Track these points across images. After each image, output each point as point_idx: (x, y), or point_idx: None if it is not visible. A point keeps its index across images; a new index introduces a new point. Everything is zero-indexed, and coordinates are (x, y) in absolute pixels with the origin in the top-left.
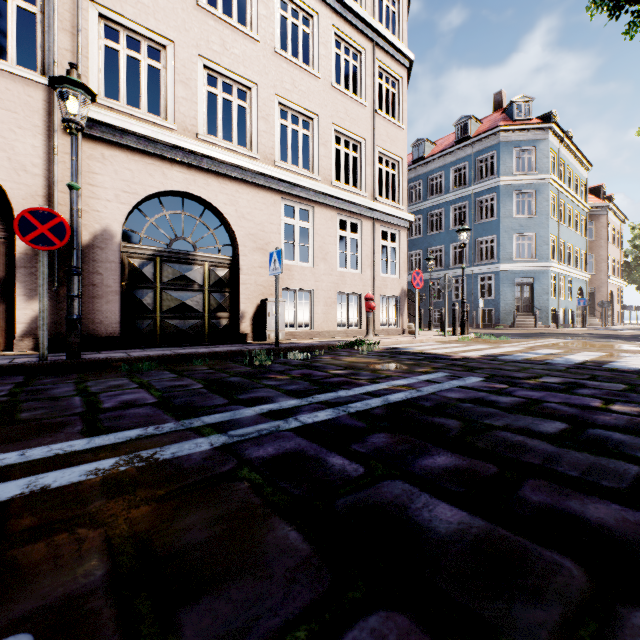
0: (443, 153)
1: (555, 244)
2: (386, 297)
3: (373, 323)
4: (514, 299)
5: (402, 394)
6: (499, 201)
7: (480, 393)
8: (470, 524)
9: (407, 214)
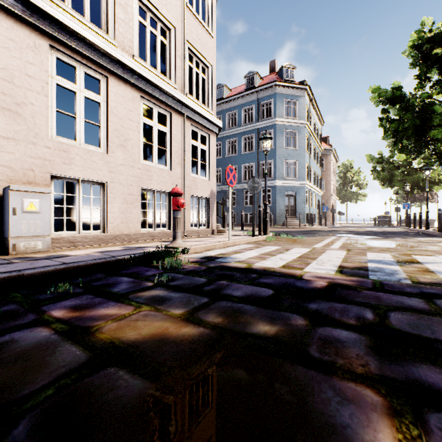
0: (237, 96)
1: (308, 169)
2: (196, 198)
3: (183, 224)
4: (284, 206)
5: None
6: (275, 135)
7: None
8: None
9: (216, 119)
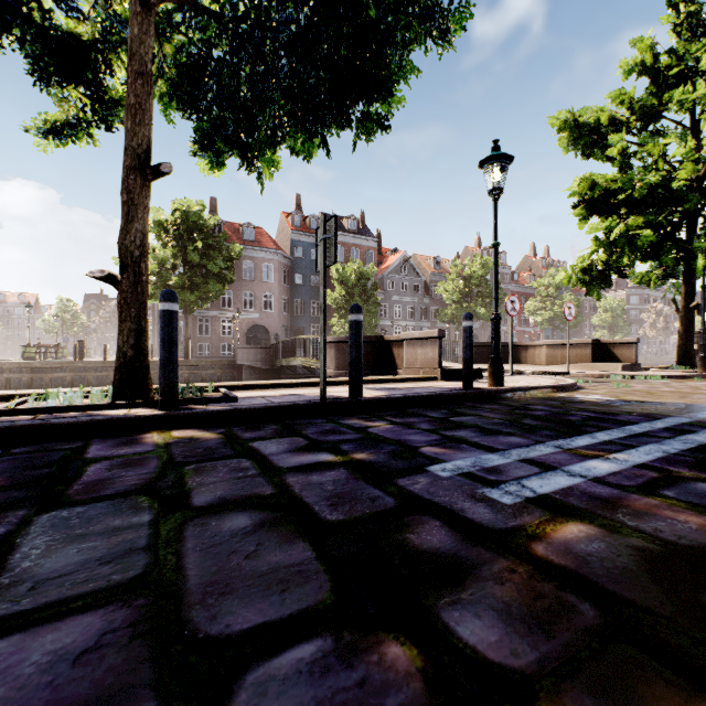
0: None
1: None
2: None
3: None
4: None
5: (579, 442)
6: None
7: (478, 439)
8: (532, 407)
9: None
